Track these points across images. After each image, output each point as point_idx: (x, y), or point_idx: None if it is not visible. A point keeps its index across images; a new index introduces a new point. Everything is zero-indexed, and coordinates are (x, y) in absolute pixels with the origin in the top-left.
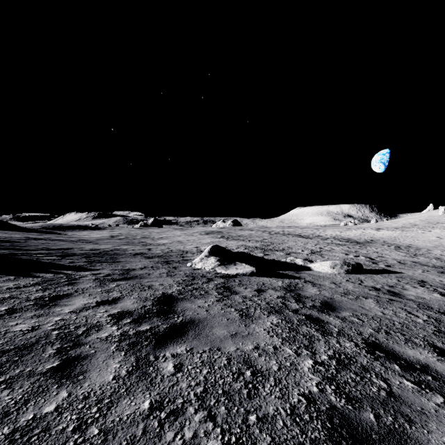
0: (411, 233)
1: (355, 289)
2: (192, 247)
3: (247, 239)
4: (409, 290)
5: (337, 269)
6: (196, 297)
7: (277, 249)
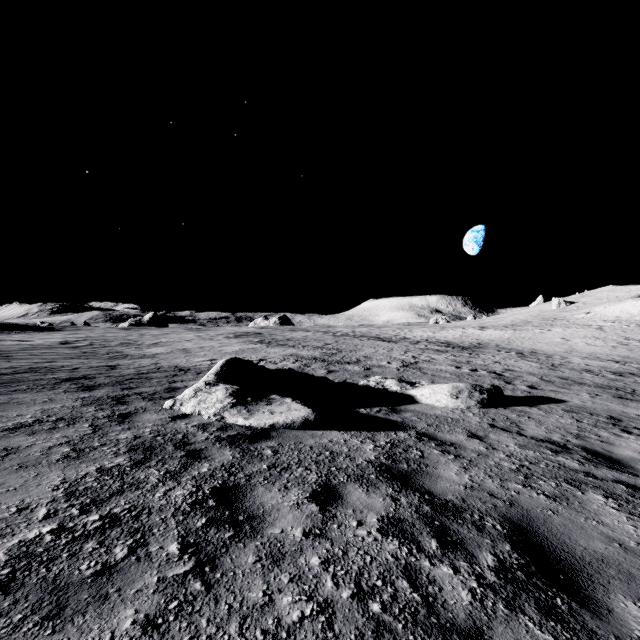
0: (527, 334)
1: (528, 453)
2: (203, 359)
3: (301, 344)
4: (617, 444)
5: (464, 399)
6: (52, 617)
7: (348, 360)
